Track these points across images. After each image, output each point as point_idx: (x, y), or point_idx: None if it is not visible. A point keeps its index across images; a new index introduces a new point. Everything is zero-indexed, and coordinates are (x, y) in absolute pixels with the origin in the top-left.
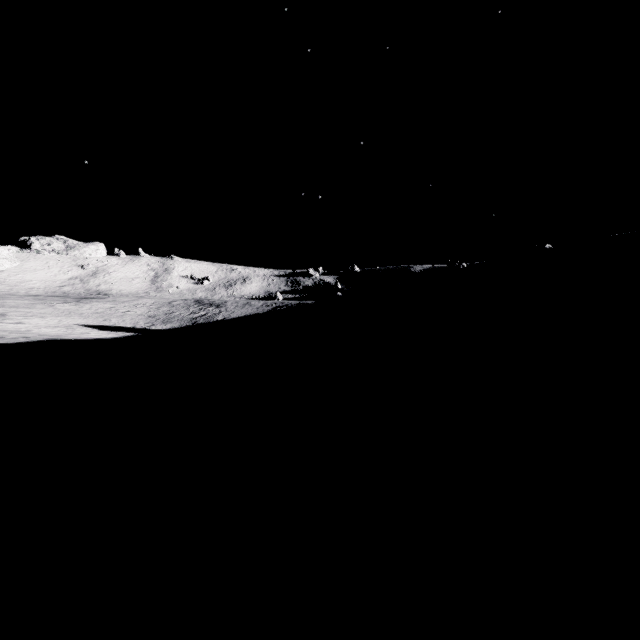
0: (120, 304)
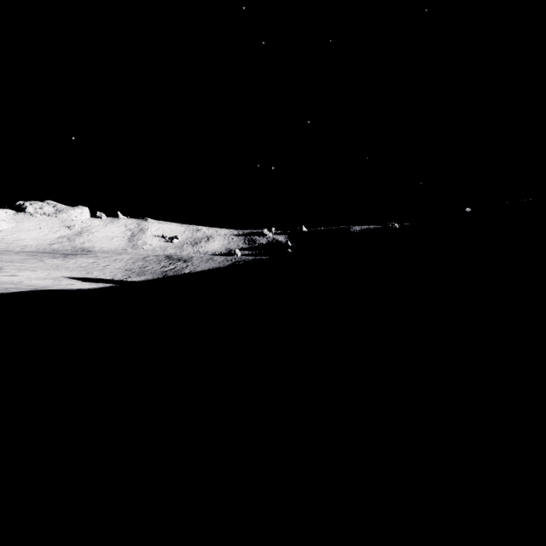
0: (101, 259)
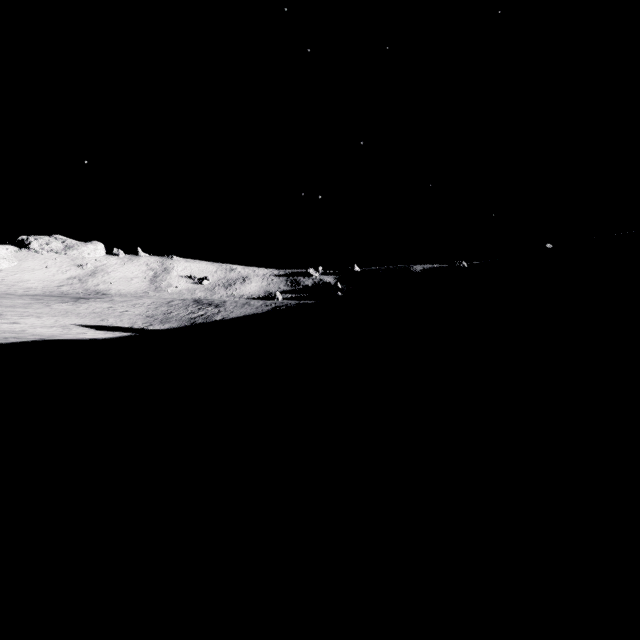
0: (118, 304)
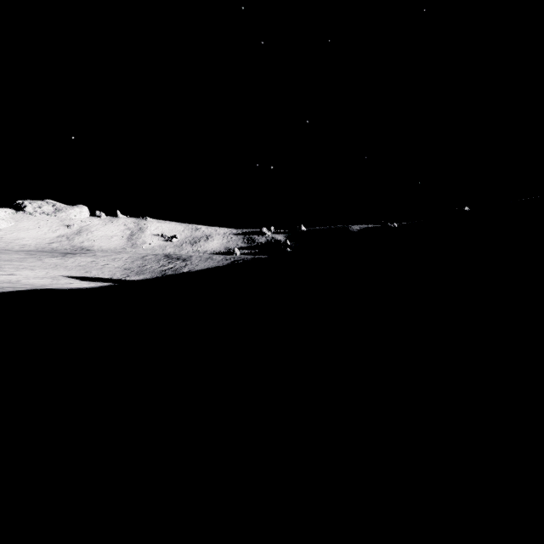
0: (100, 258)
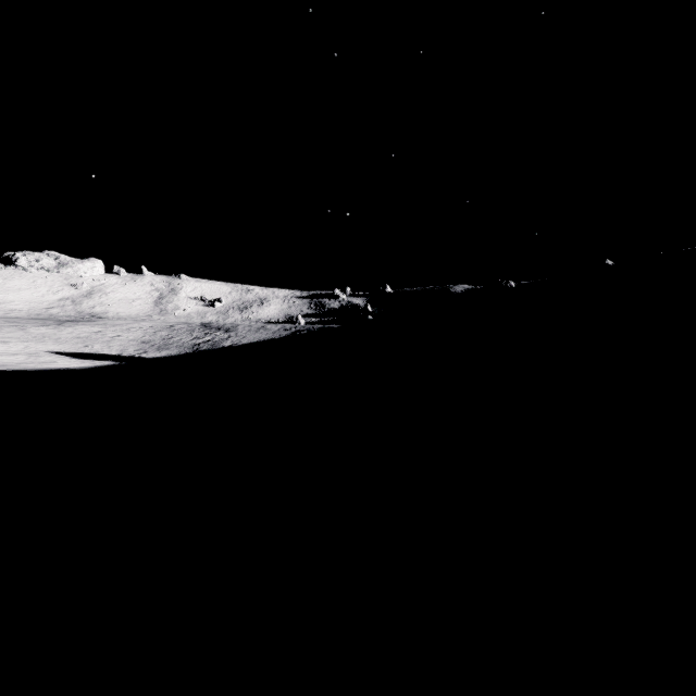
0: (110, 328)
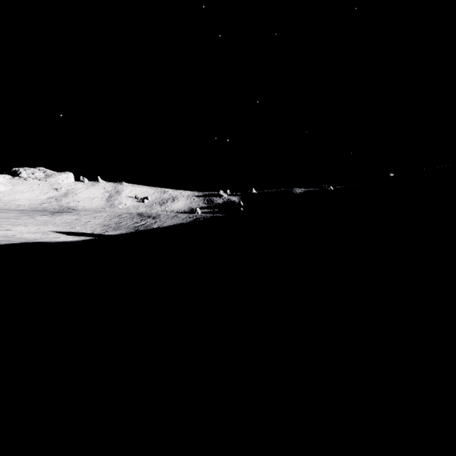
0: (83, 216)
